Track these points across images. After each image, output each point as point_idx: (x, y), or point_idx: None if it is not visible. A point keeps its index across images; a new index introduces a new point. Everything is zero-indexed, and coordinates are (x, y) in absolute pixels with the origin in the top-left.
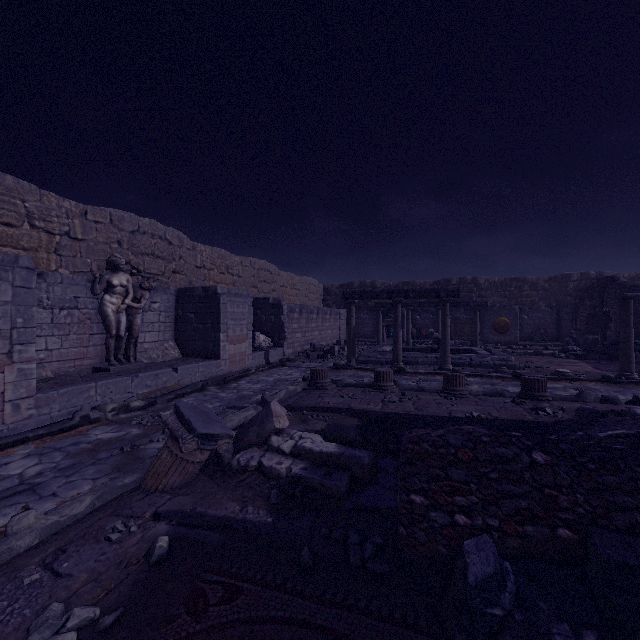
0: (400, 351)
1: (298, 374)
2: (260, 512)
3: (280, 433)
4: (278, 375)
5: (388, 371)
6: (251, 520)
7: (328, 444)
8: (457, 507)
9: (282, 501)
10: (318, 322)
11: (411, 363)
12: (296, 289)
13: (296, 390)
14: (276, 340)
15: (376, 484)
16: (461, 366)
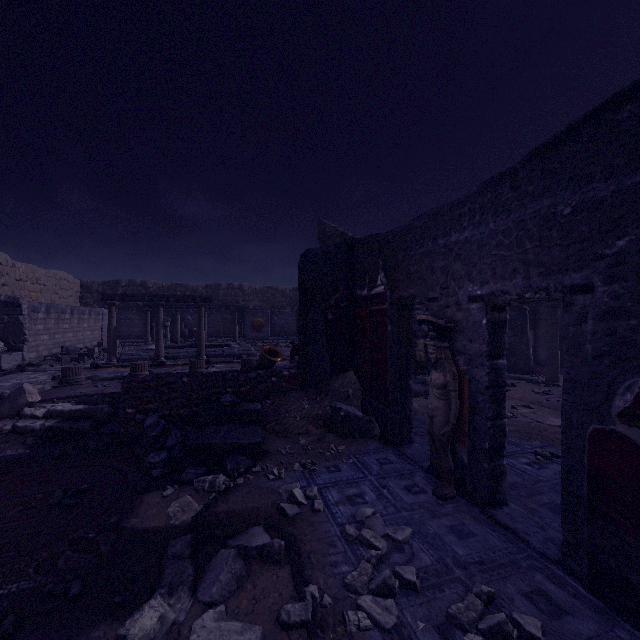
0: (162, 348)
1: (46, 377)
2: (18, 450)
3: (33, 407)
4: (18, 380)
5: (143, 363)
6: (11, 454)
7: (77, 406)
8: (150, 410)
9: (38, 442)
10: (73, 323)
11: (174, 358)
12: (40, 284)
13: (44, 388)
14: (11, 344)
15: (113, 422)
16: (215, 357)
